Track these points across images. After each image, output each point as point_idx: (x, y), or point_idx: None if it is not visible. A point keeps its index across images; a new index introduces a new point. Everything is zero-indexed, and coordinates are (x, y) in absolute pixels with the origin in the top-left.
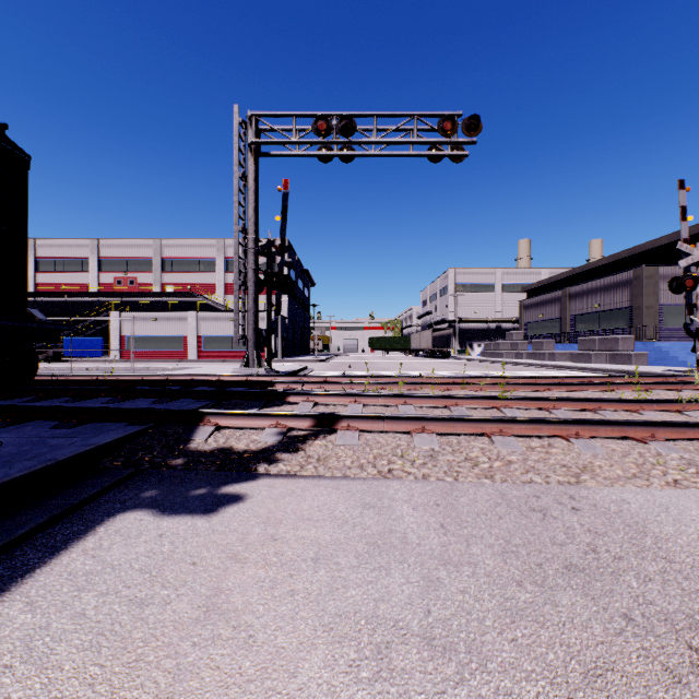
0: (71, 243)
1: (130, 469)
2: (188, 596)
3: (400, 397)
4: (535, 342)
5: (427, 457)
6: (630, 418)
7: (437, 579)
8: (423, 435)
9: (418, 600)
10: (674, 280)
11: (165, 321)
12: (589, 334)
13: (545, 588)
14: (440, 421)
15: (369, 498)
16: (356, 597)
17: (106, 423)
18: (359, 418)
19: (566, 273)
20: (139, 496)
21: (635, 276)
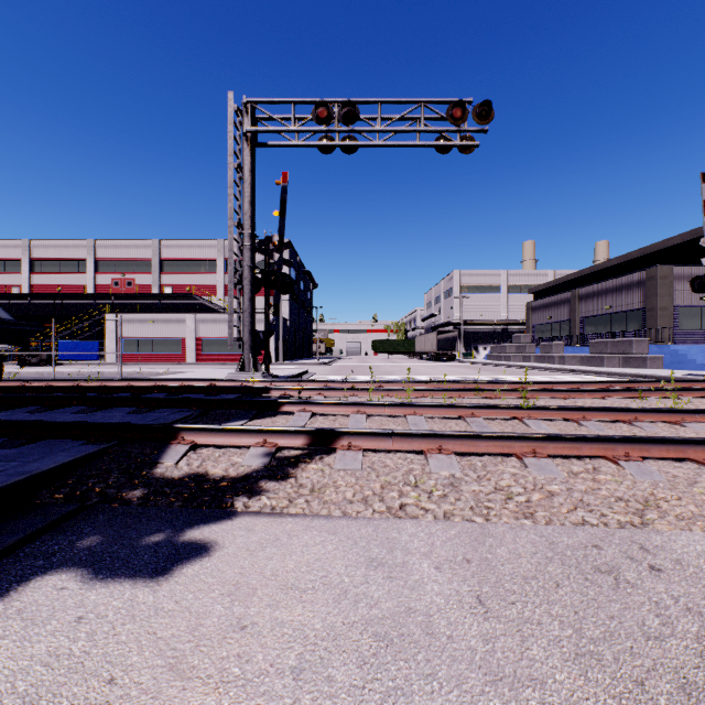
0: (67, 243)
1: (73, 503)
2: None
3: (408, 406)
4: (544, 345)
5: (447, 486)
6: (674, 432)
7: None
8: (440, 456)
9: None
10: (696, 279)
11: (163, 323)
12: (600, 337)
13: None
14: (460, 438)
15: (376, 549)
16: None
17: (62, 440)
18: (363, 435)
19: (574, 274)
20: (73, 546)
21: (648, 277)
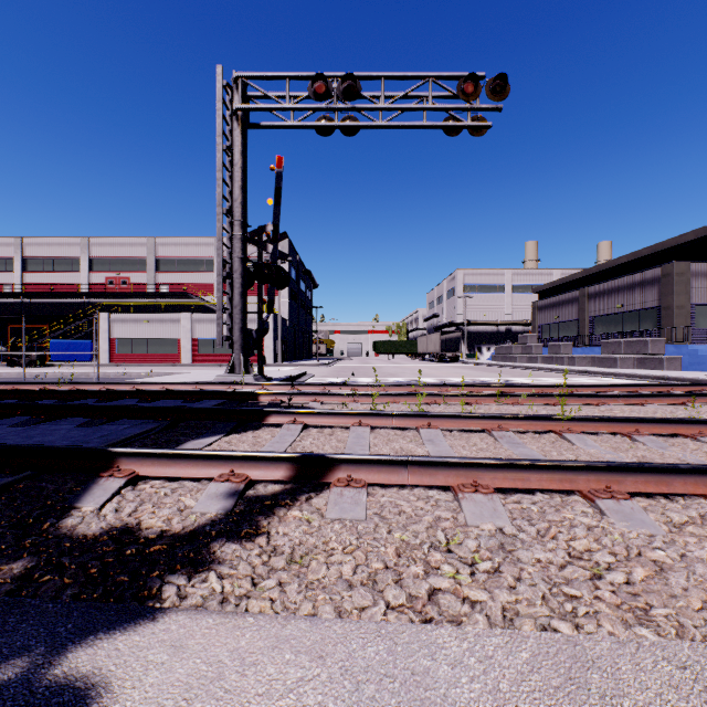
0: (61, 241)
1: None
2: None
3: (421, 416)
4: (552, 345)
5: (496, 550)
6: None
7: None
8: (477, 497)
9: None
10: None
11: (158, 323)
12: (612, 337)
13: None
14: (501, 468)
15: None
16: None
17: None
18: (367, 464)
19: (581, 273)
20: None
21: (664, 274)
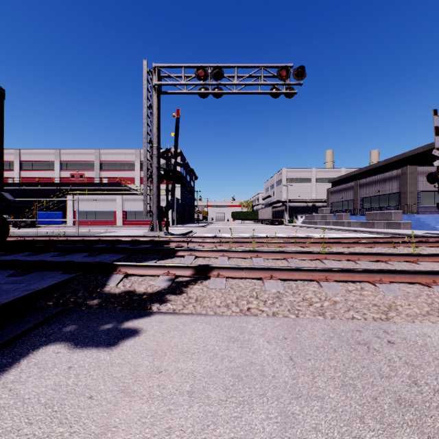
0: (43, 151)
1: (59, 307)
2: (79, 435)
3: (253, 252)
4: (338, 215)
5: (275, 298)
6: (411, 267)
7: (292, 414)
8: (271, 281)
9: (278, 438)
10: (430, 174)
11: (102, 201)
12: (372, 210)
13: (385, 424)
14: (283, 270)
15: (234, 332)
16: (224, 436)
17: (48, 271)
18: (226, 269)
19: (357, 171)
20: (61, 330)
21: (402, 173)
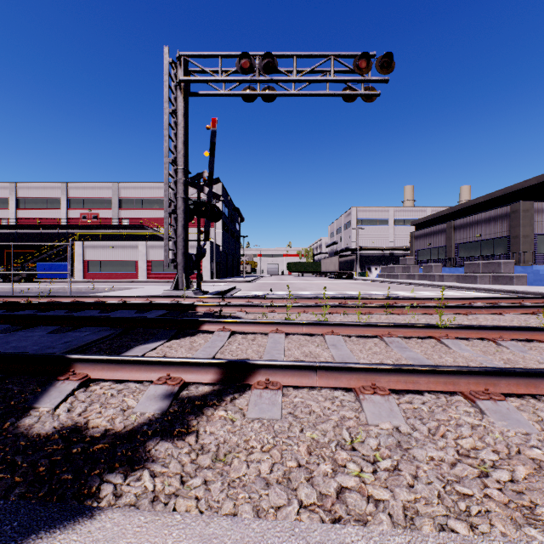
0: (45, 185)
1: None
2: None
3: (326, 325)
4: (425, 266)
5: (394, 448)
6: None
7: None
8: (375, 398)
9: None
10: None
11: (120, 249)
12: (472, 259)
13: None
14: (395, 372)
15: None
16: None
17: None
18: (282, 369)
19: (448, 210)
20: None
21: (513, 210)
